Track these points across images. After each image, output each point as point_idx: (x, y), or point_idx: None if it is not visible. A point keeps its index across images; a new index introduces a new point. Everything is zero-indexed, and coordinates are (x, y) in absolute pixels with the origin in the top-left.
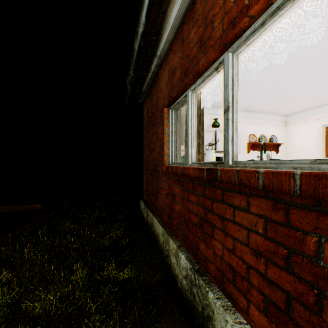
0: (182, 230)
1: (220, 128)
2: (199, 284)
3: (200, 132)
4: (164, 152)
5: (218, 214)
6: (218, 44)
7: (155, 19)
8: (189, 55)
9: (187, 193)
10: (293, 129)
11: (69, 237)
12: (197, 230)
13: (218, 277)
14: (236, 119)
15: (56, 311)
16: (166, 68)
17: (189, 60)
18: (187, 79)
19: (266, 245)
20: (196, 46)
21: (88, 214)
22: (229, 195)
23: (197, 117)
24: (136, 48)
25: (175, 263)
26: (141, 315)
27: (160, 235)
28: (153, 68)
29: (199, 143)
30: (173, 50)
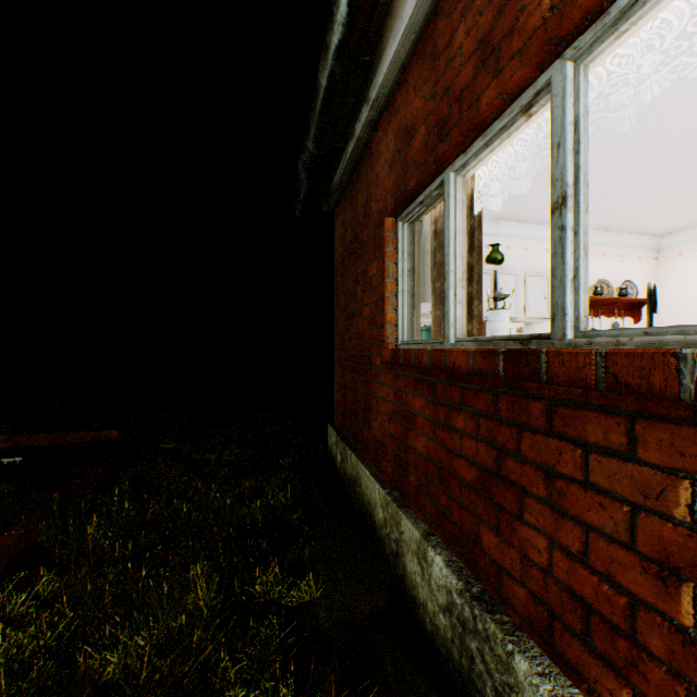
0: (431, 497)
1: (506, 266)
2: (486, 632)
3: (474, 269)
4: (385, 319)
5: (535, 464)
6: (535, 44)
7: (369, 10)
8: (453, 85)
9: (445, 411)
10: (676, 267)
11: (178, 504)
12: (474, 498)
13: (535, 618)
14: (584, 227)
15: (150, 674)
16: (391, 128)
17: (452, 99)
18: (445, 145)
19: (696, 551)
20: (471, 61)
21: (217, 455)
22: (572, 416)
23: (466, 234)
24: (323, 84)
25: (417, 572)
26: (342, 696)
27: (377, 505)
28: (359, 132)
29: (471, 294)
30: (409, 84)
